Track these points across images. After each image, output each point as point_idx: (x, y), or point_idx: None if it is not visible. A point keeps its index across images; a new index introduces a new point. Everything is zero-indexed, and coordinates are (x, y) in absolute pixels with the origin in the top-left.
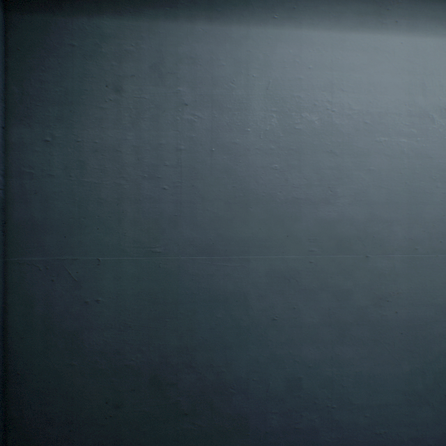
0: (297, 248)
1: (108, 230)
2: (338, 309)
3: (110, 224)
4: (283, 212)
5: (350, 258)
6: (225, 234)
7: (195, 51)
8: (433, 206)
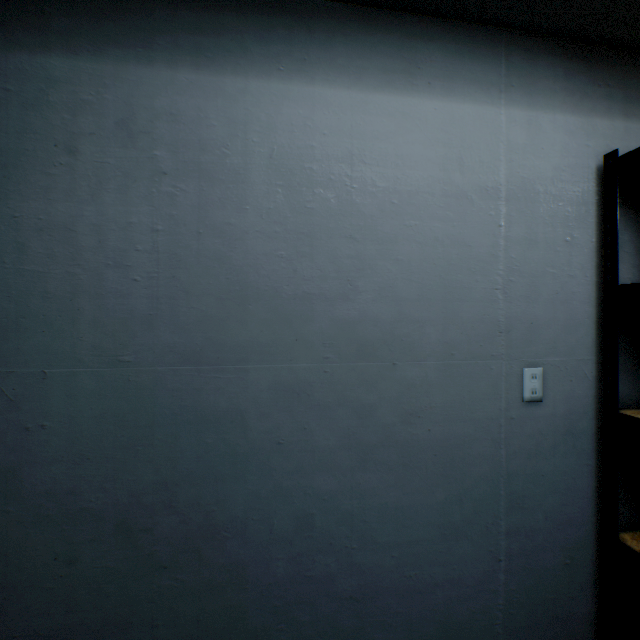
0: (309, 354)
1: (58, 333)
2: (359, 428)
3: (61, 325)
4: (292, 310)
5: (375, 366)
6: (217, 338)
7: (177, 106)
8: (473, 304)
